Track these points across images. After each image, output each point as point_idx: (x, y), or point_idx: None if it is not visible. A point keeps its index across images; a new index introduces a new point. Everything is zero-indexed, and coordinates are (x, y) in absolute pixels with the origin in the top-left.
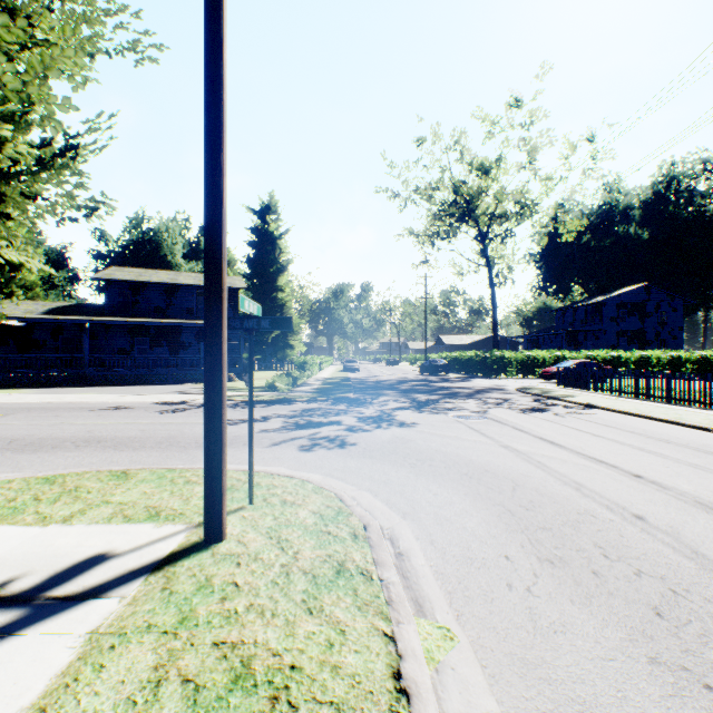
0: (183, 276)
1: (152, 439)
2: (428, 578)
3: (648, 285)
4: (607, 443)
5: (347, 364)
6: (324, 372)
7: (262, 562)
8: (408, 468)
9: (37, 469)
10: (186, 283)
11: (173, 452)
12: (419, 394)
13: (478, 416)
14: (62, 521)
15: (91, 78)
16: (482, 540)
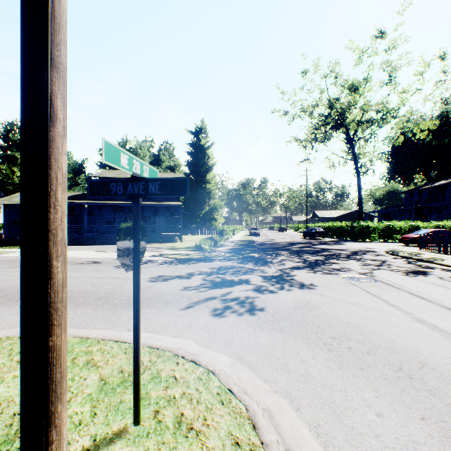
0: None
1: (95, 294)
2: None
3: None
4: None
5: (251, 231)
6: (236, 236)
7: None
8: (325, 351)
9: None
10: None
11: (103, 311)
12: (308, 255)
13: (367, 278)
14: None
15: None
16: None
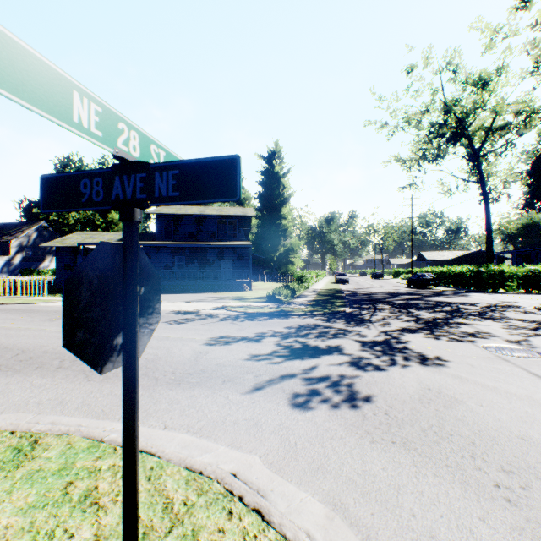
0: (209, 209)
1: None
2: None
3: None
4: None
5: (338, 277)
6: (318, 284)
7: None
8: (504, 507)
9: None
10: (210, 214)
11: None
12: (419, 311)
13: (525, 350)
14: None
15: None
16: None
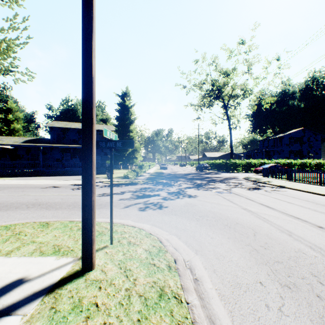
0: None
1: (65, 203)
2: (215, 299)
3: (304, 129)
4: (297, 207)
5: (161, 166)
6: (151, 170)
7: (114, 286)
8: (195, 221)
9: (4, 220)
10: None
11: (75, 211)
12: (196, 180)
13: (227, 191)
14: (5, 255)
15: (18, 3)
16: (244, 270)
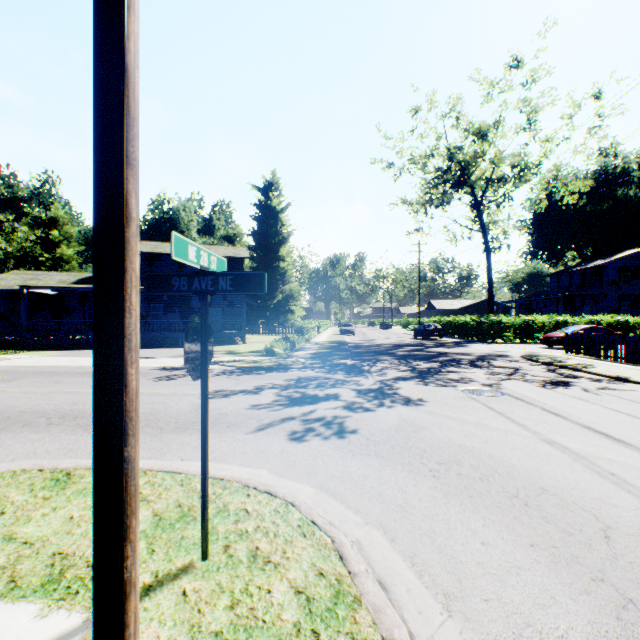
0: None
1: None
2: None
3: None
4: None
5: (343, 328)
6: (322, 336)
7: None
8: (429, 479)
9: None
10: None
11: (145, 437)
12: (418, 361)
13: (493, 390)
14: None
15: None
16: None
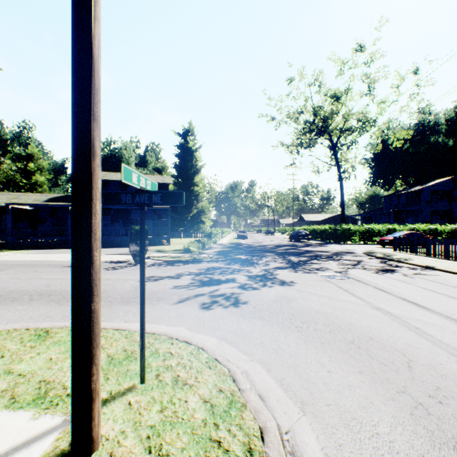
0: None
1: None
2: None
3: (455, 178)
4: None
5: (239, 234)
6: (224, 239)
7: None
8: (295, 332)
9: None
10: None
11: None
12: (291, 256)
13: (342, 275)
14: None
15: None
16: None
